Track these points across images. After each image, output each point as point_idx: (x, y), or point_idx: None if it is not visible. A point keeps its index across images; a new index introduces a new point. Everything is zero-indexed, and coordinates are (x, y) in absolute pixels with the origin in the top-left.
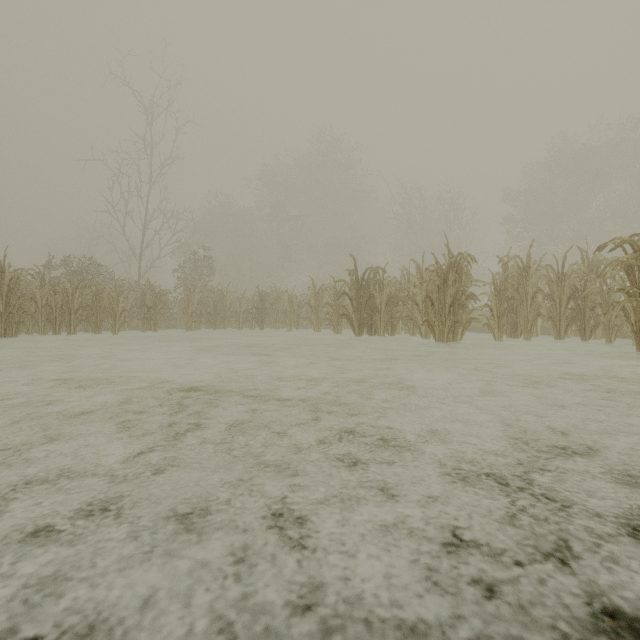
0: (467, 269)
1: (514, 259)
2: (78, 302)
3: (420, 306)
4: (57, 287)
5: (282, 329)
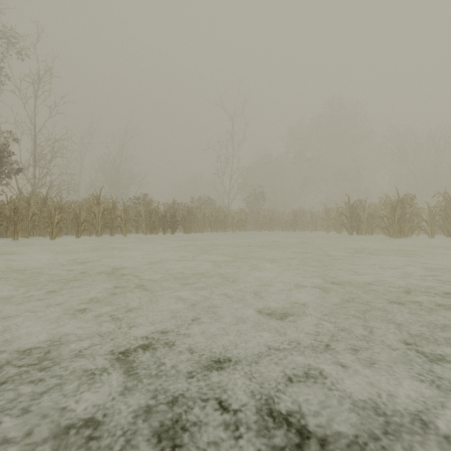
0: (410, 202)
1: (443, 195)
2: (220, 219)
3: (385, 220)
4: (213, 213)
5: (305, 231)
